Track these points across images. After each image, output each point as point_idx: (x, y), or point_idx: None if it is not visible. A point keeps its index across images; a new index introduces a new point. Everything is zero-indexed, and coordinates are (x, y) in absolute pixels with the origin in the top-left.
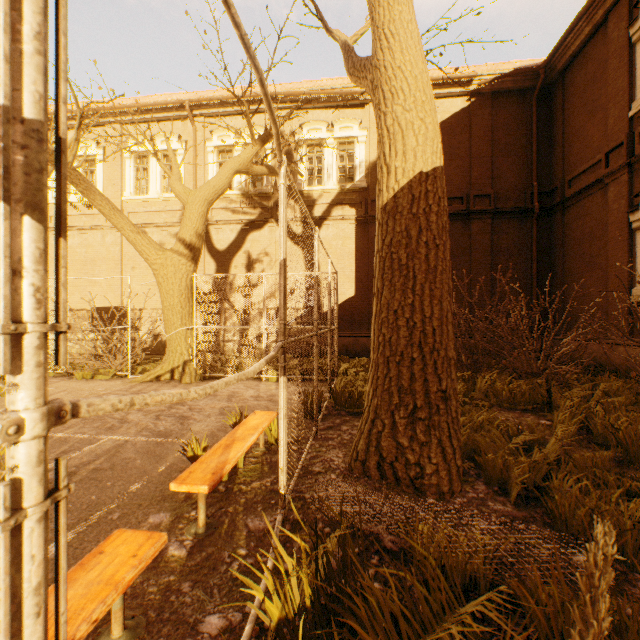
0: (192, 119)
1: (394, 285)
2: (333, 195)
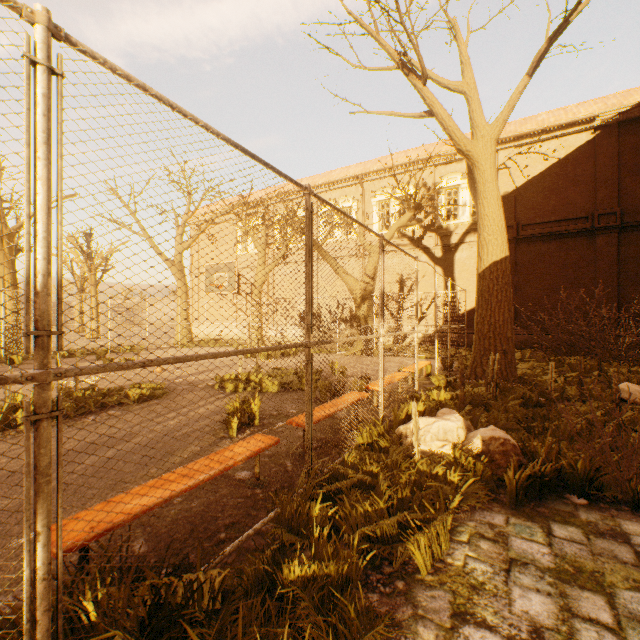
0: (362, 185)
1: (482, 307)
2: (466, 226)
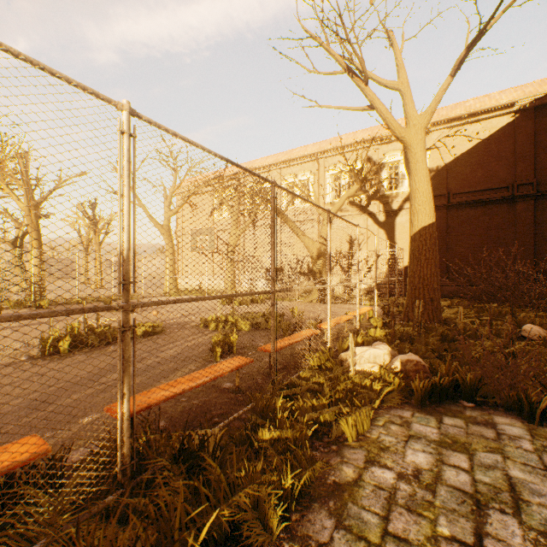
0: (318, 162)
1: (413, 264)
2: (405, 195)
